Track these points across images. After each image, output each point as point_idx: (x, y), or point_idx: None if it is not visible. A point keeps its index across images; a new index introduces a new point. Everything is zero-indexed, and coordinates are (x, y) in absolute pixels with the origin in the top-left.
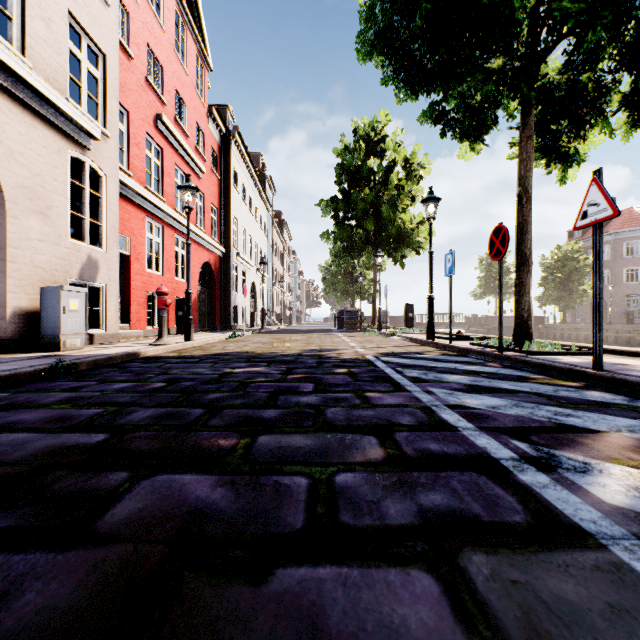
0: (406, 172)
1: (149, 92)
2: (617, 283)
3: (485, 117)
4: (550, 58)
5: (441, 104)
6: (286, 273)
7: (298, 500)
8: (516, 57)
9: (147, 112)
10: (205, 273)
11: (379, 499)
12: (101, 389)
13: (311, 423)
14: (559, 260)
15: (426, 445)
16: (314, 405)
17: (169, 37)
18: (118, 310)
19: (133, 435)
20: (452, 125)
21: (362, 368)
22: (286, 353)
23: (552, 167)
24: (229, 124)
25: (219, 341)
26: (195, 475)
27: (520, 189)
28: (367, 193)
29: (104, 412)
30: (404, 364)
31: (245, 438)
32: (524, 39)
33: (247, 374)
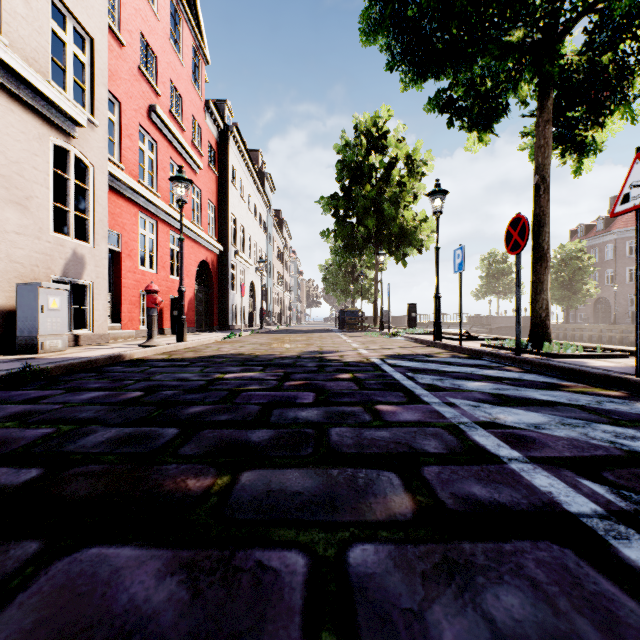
0: (408, 169)
1: (142, 82)
2: (621, 283)
3: (495, 105)
4: (567, 39)
5: (451, 87)
6: (286, 273)
7: (291, 608)
8: (539, 28)
9: (140, 103)
10: (202, 272)
11: (422, 605)
12: (65, 400)
13: (311, 450)
14: (562, 259)
15: (468, 488)
16: (315, 423)
17: (164, 26)
18: (107, 309)
19: (76, 470)
20: (460, 114)
21: (368, 373)
22: (284, 355)
23: (566, 158)
24: (227, 120)
25: (215, 342)
26: (139, 548)
27: (538, 178)
28: (368, 190)
29: (54, 433)
30: (414, 368)
31: (223, 476)
32: (549, 6)
33: (239, 380)
